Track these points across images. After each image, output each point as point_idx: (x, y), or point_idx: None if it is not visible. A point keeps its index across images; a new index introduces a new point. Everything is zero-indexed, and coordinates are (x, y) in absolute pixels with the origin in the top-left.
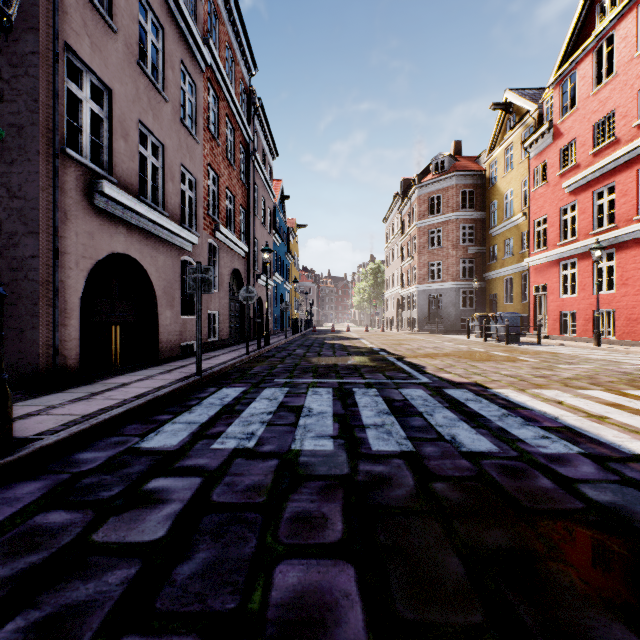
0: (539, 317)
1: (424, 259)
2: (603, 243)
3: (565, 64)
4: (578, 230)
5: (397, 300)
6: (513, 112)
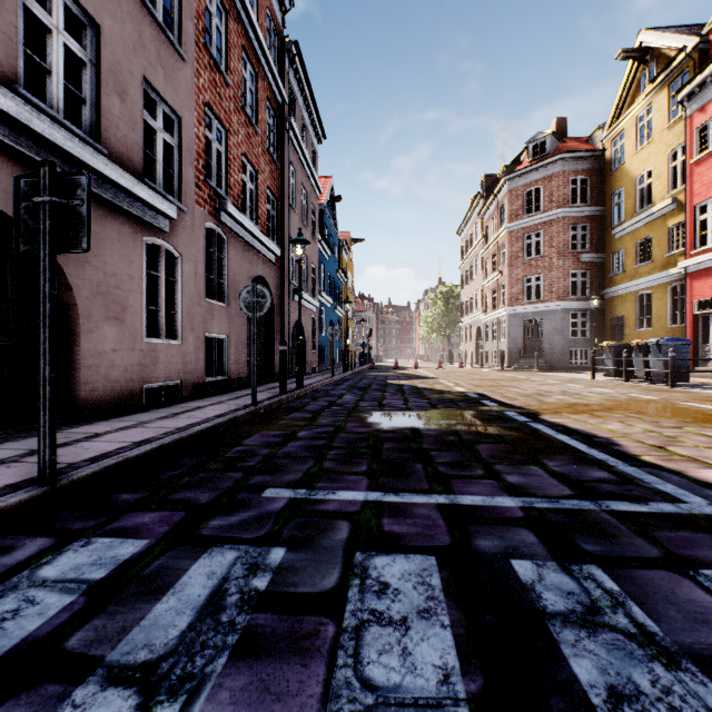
0: (703, 347)
1: (517, 273)
2: None
3: None
4: None
5: (477, 329)
6: (651, 61)
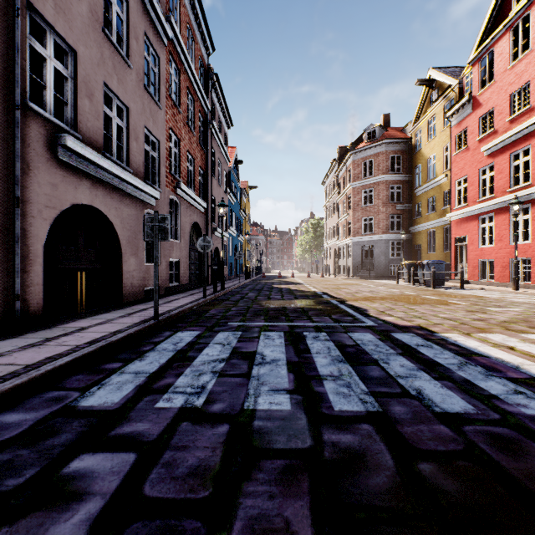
0: (460, 265)
1: (358, 215)
2: (519, 199)
3: (484, 43)
4: (496, 188)
5: (334, 250)
6: (436, 87)
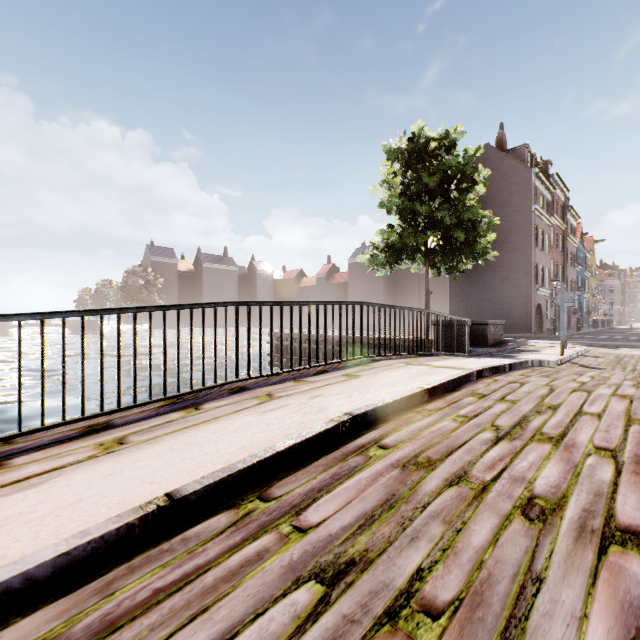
0: None
1: None
2: None
3: None
4: None
5: None
6: None
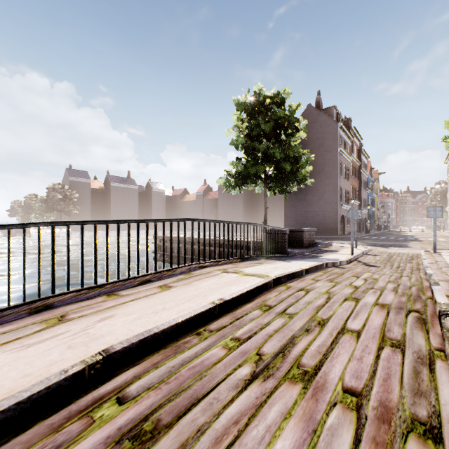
0: None
1: None
2: None
3: None
4: None
5: None
6: None
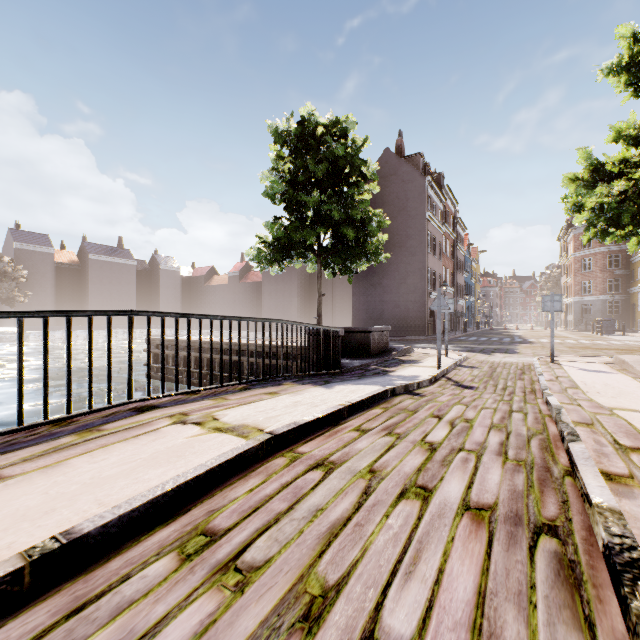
0: None
1: (578, 279)
2: None
3: None
4: None
5: (565, 306)
6: None
